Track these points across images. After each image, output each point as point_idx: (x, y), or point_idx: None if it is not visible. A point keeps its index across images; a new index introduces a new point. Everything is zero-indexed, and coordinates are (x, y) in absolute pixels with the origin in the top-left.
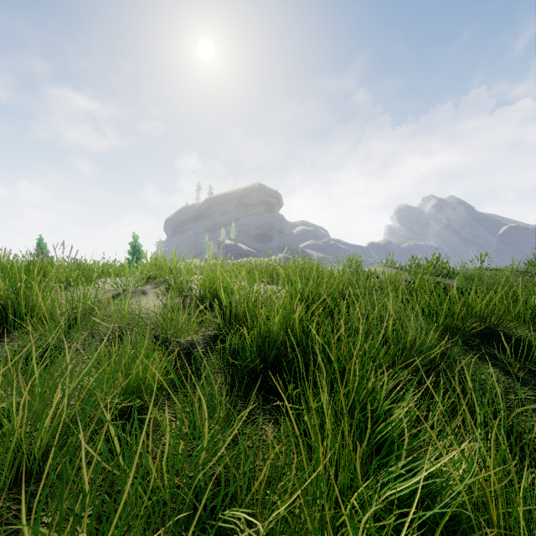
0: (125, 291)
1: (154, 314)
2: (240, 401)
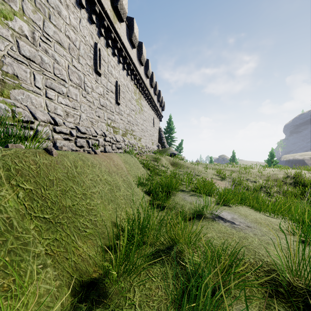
0: (275, 173)
1: (281, 177)
2: (294, 188)
